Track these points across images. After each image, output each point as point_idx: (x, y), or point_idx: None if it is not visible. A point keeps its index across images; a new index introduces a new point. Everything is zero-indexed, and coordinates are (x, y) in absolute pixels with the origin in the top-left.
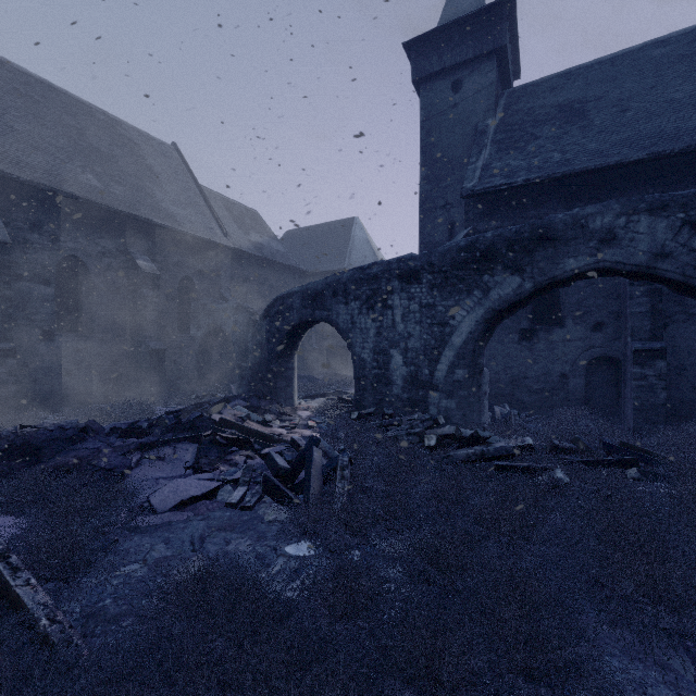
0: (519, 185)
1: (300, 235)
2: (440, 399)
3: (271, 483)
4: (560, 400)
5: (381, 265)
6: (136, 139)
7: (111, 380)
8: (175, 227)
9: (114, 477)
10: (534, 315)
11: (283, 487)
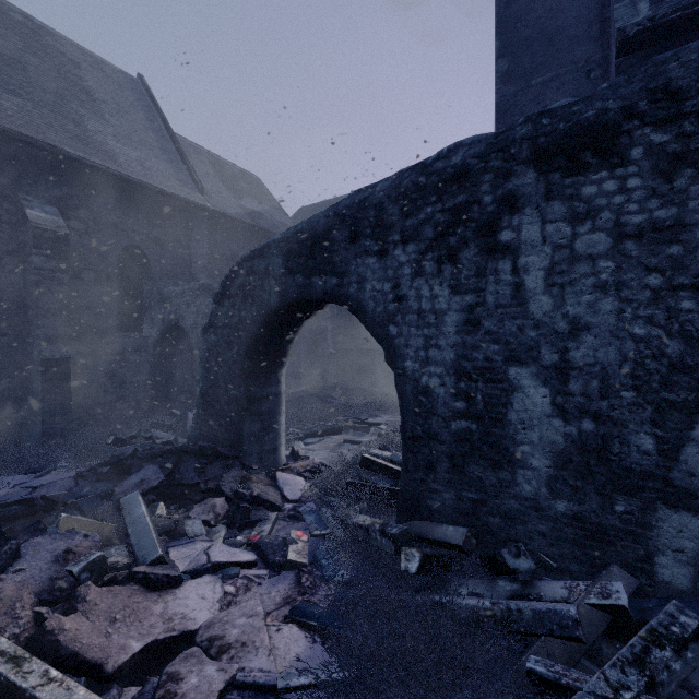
0: None
1: (315, 211)
2: None
3: None
4: None
5: (475, 143)
6: (75, 56)
7: None
8: (108, 166)
9: None
10: None
11: None
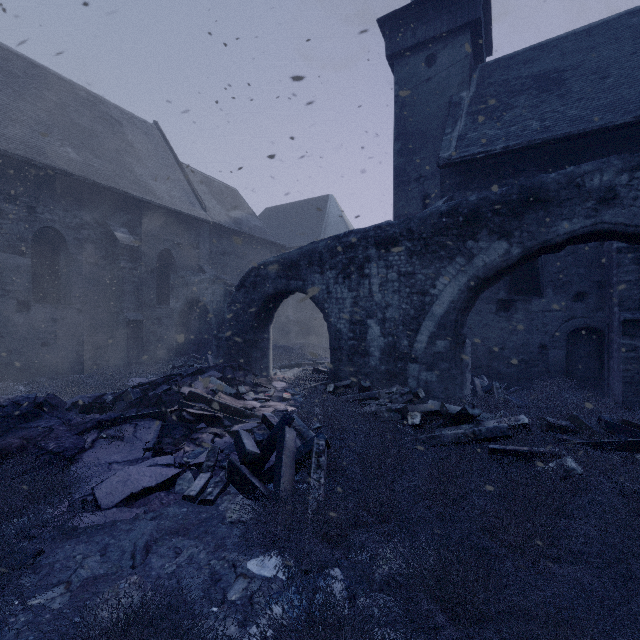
0: (497, 153)
1: (278, 212)
2: (420, 371)
3: (236, 470)
4: (540, 372)
5: (357, 233)
6: (118, 117)
7: (89, 350)
8: (154, 201)
9: (61, 462)
10: (512, 286)
11: (250, 476)
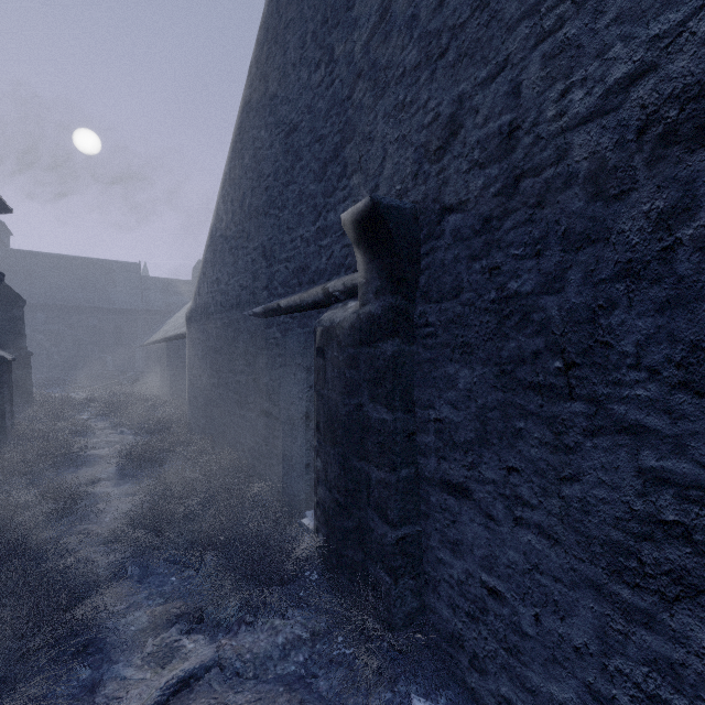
0: None
1: None
2: None
3: None
4: None
5: None
6: None
7: None
8: None
9: None
10: None
11: None
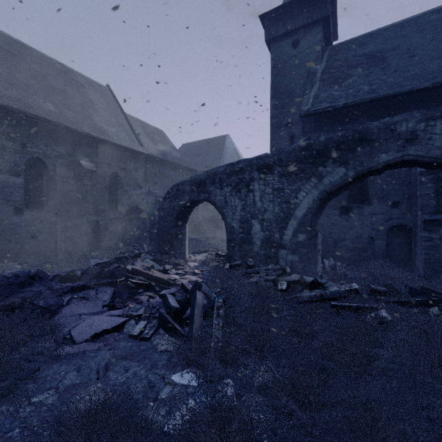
0: (340, 107)
1: (191, 147)
2: (287, 255)
3: (164, 319)
4: (368, 255)
5: (245, 162)
6: (82, 82)
7: (63, 241)
8: (107, 139)
9: (48, 314)
10: (350, 197)
11: (173, 322)
